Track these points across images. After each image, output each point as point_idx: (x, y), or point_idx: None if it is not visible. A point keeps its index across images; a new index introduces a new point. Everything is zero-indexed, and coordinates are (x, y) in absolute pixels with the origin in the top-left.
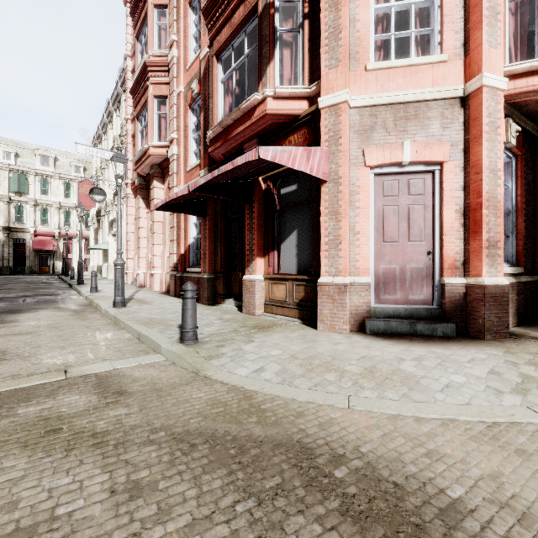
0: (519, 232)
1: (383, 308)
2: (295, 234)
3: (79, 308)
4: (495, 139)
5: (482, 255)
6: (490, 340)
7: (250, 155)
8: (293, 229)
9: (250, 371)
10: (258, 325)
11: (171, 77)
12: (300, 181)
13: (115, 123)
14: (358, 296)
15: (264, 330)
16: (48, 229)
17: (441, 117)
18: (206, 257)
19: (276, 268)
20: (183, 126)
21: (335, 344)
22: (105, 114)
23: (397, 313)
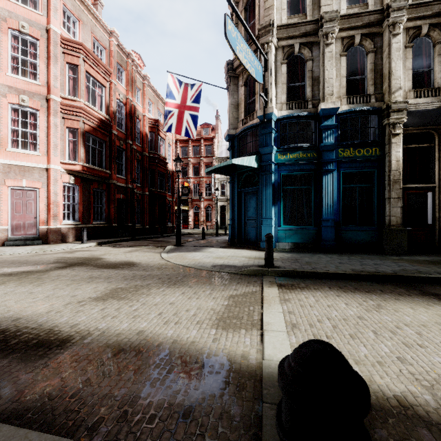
0: (80, 211)
1: (14, 237)
2: None
3: None
4: (57, 184)
5: (51, 219)
6: (52, 244)
7: None
8: None
9: None
10: None
11: None
12: None
13: None
14: (2, 233)
15: None
16: None
17: (39, 173)
18: None
19: None
20: None
21: None
22: None
23: (20, 239)
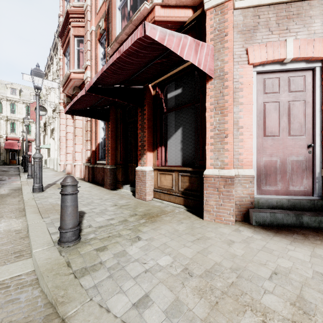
0: None
1: (266, 199)
2: (180, 131)
3: (7, 193)
4: None
5: None
6: None
7: (136, 34)
8: (178, 127)
9: (129, 303)
10: (147, 213)
11: (85, 21)
12: (184, 85)
13: (55, 64)
14: (242, 187)
15: (152, 220)
16: (15, 136)
17: None
18: (109, 152)
19: (164, 161)
20: (94, 56)
21: (229, 243)
22: (49, 58)
23: (280, 204)
